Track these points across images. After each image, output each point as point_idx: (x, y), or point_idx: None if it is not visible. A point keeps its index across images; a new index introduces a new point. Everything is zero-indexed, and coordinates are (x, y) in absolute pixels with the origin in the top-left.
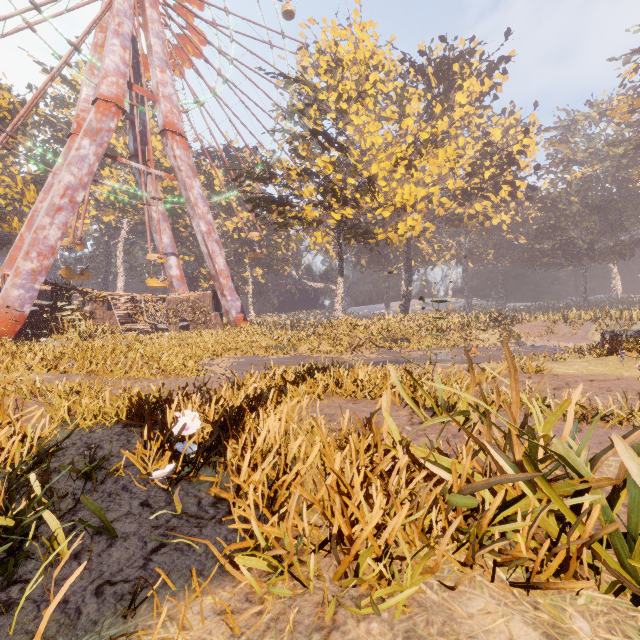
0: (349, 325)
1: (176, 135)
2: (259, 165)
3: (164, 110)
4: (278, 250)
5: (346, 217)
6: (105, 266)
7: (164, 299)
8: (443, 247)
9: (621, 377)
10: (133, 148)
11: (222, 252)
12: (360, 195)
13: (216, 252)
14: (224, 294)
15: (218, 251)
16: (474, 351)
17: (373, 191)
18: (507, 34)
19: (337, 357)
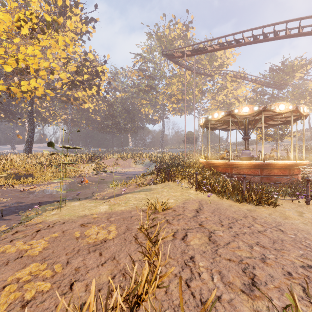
0: None
1: None
2: None
3: None
4: None
5: None
6: None
7: None
8: (57, 114)
9: (198, 201)
10: None
11: None
12: None
13: None
14: None
15: None
16: (86, 181)
17: None
18: (96, 7)
19: None
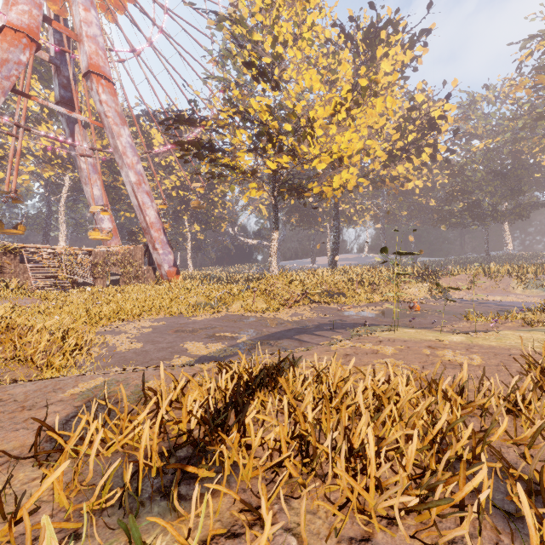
0: (285, 280)
1: (102, 78)
2: (189, 109)
3: (88, 51)
4: (215, 208)
5: (282, 167)
6: (45, 221)
7: (91, 252)
8: (364, 208)
9: None
10: (58, 94)
11: (153, 204)
12: (298, 140)
13: (147, 204)
14: (155, 247)
15: (149, 203)
16: (418, 308)
17: (312, 135)
18: (429, 7)
19: (274, 317)
